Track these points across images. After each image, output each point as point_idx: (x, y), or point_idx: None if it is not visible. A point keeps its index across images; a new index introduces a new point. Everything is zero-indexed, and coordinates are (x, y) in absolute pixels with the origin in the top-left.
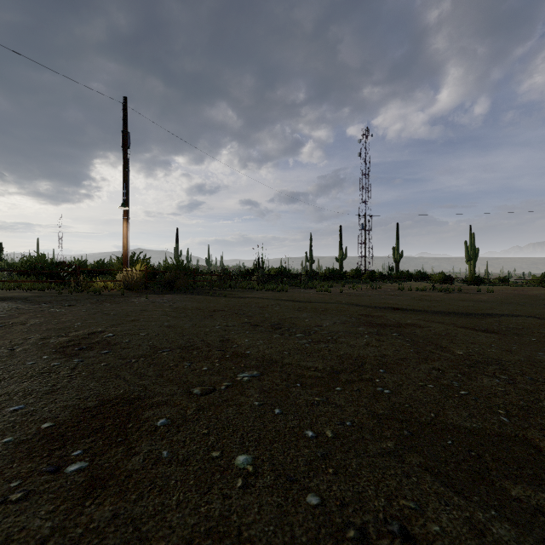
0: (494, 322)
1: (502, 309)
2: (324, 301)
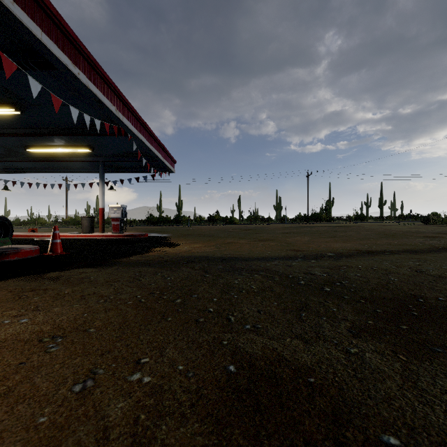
0: None
1: None
2: None
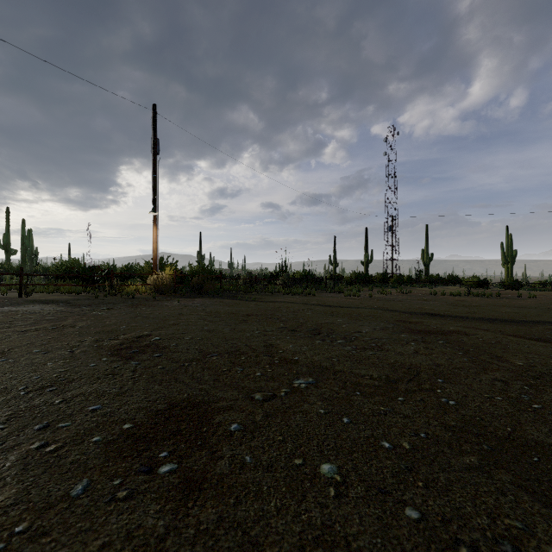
0: (545, 330)
1: (551, 316)
2: (355, 305)
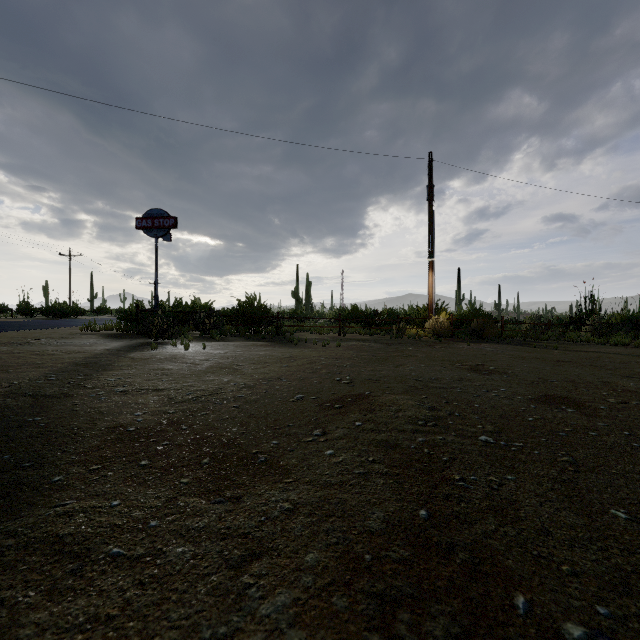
0: None
1: None
2: None
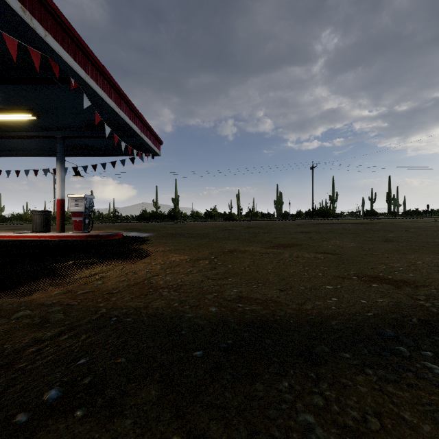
0: None
1: None
2: None
